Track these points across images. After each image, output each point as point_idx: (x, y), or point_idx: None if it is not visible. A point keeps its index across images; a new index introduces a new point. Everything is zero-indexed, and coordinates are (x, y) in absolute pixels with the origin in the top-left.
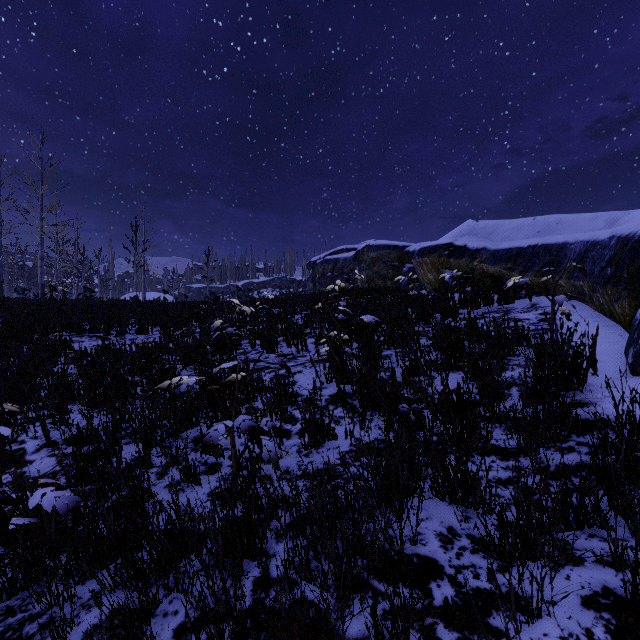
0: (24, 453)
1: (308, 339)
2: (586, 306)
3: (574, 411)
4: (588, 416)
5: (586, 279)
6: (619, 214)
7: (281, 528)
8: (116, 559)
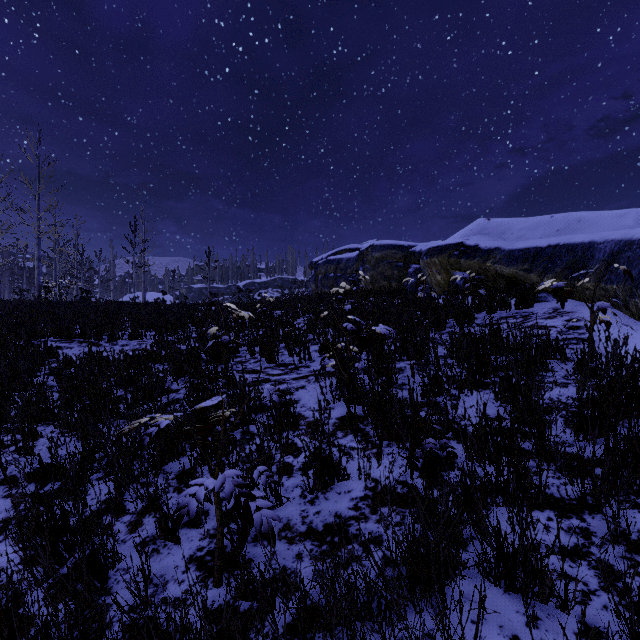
0: None
1: (311, 346)
2: (618, 312)
3: None
4: None
5: (621, 282)
6: None
7: None
8: None
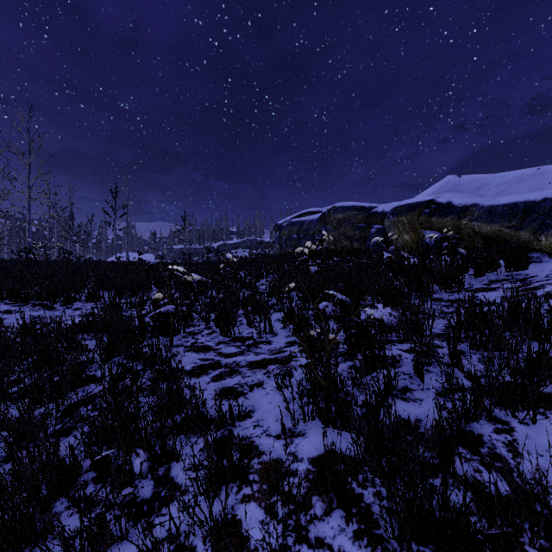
0: None
1: (274, 314)
2: None
3: None
4: None
5: None
6: None
7: None
8: None
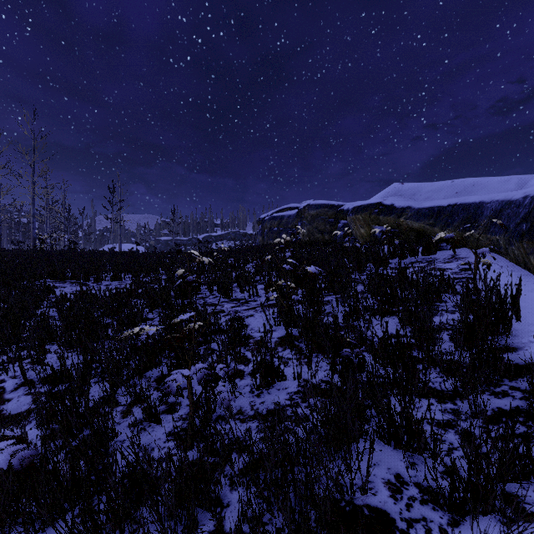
0: (3, 392)
1: (258, 285)
2: (501, 257)
3: (503, 356)
4: (517, 361)
5: (502, 234)
6: (528, 177)
7: (235, 476)
8: (73, 512)
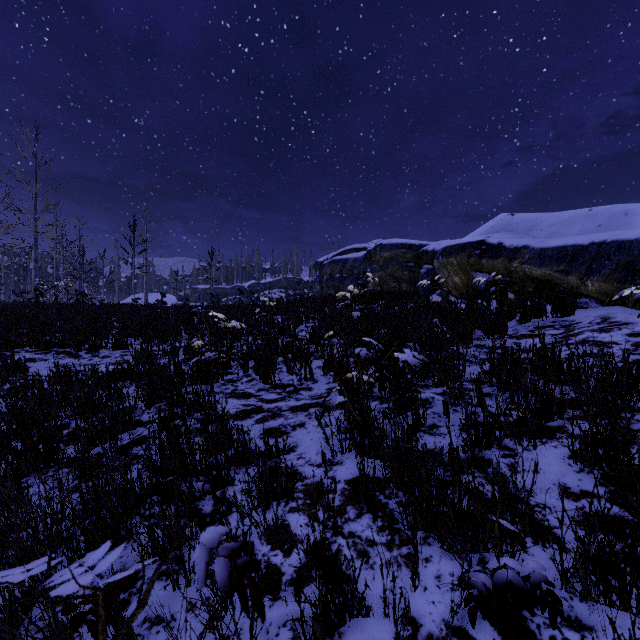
0: None
1: (314, 361)
2: None
3: None
4: None
5: None
6: None
7: None
8: None
